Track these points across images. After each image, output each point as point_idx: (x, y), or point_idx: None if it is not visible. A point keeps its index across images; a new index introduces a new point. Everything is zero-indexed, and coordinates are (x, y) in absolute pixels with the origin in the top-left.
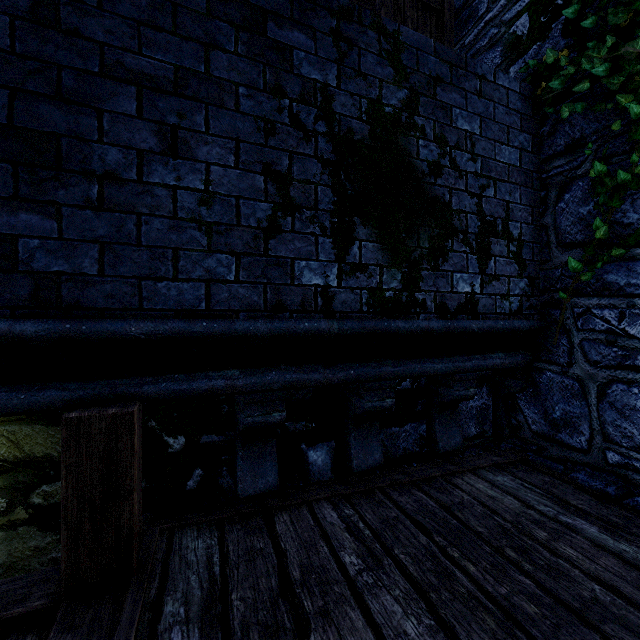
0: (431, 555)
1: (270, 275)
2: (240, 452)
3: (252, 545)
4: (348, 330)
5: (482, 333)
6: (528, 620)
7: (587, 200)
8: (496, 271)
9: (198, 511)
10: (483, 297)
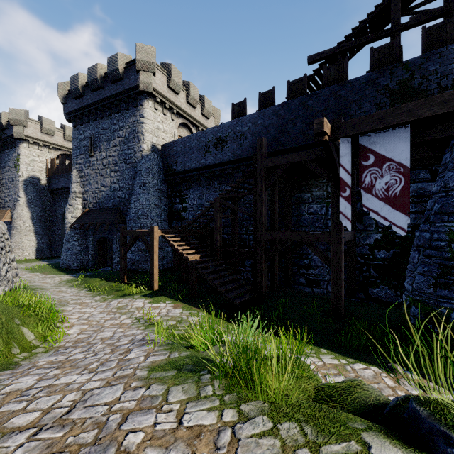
0: None
1: None
2: None
3: None
4: None
5: None
6: None
7: None
8: None
9: None
10: None
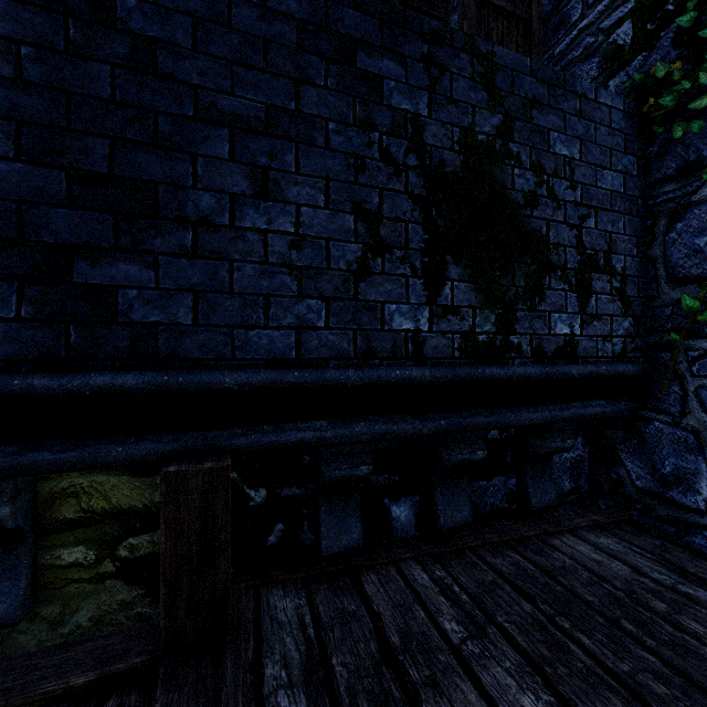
0: (539, 625)
1: (360, 320)
2: (323, 506)
3: (343, 607)
4: (441, 378)
5: (582, 379)
6: (658, 701)
7: (704, 230)
8: (597, 310)
9: (280, 568)
10: (583, 339)
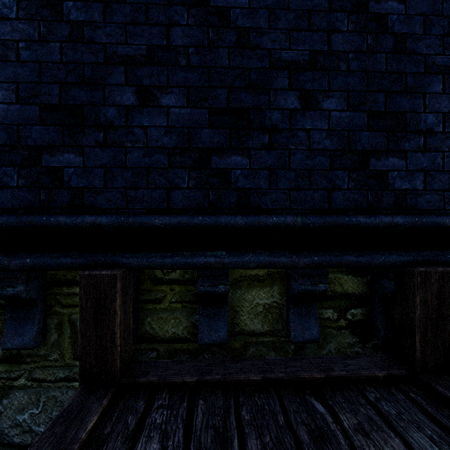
0: None
1: None
2: None
3: None
4: None
5: None
6: None
7: None
8: None
9: None
10: None
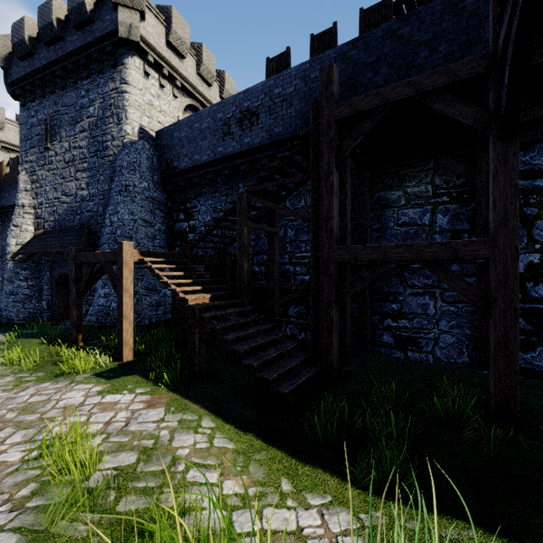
0: None
1: None
2: None
3: None
4: None
5: None
6: None
7: None
8: None
9: None
10: None
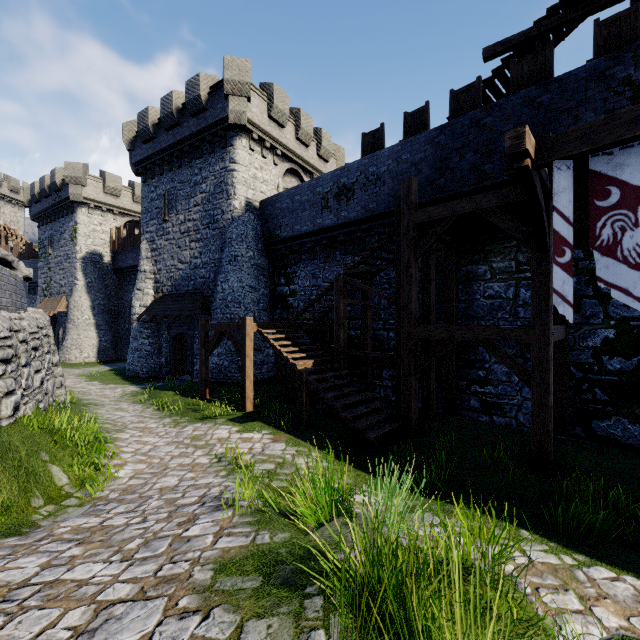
0: None
1: None
2: None
3: None
4: None
5: None
6: None
7: None
8: None
9: None
10: None
